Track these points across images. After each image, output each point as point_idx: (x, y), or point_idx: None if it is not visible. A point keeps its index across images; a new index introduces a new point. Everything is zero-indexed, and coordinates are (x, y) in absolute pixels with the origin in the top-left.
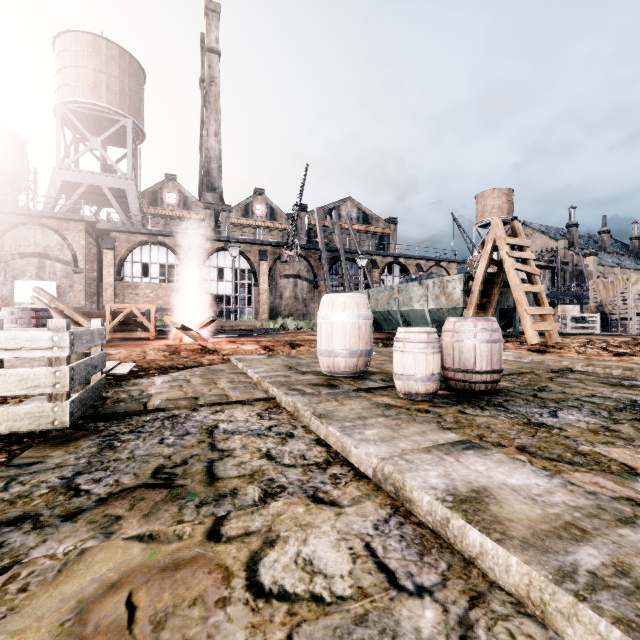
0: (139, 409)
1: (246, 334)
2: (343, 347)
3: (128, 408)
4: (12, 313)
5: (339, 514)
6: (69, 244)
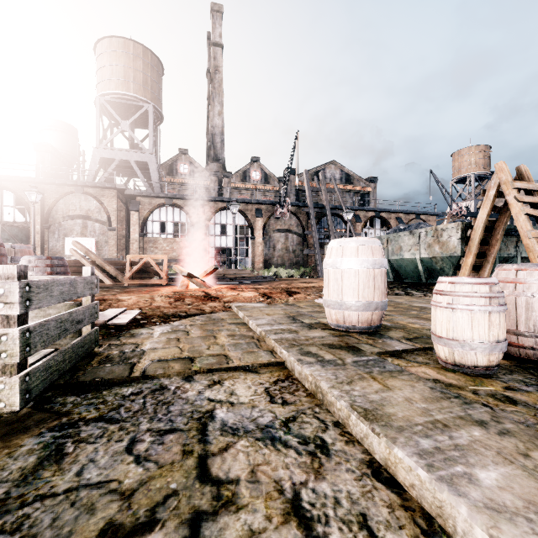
0: (122, 376)
1: (245, 281)
2: (355, 298)
3: (111, 373)
4: (29, 261)
5: None
6: (105, 207)
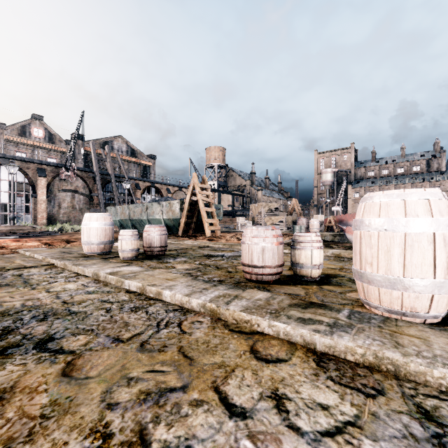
0: None
1: (27, 236)
2: (96, 240)
3: None
4: None
5: (76, 282)
6: None
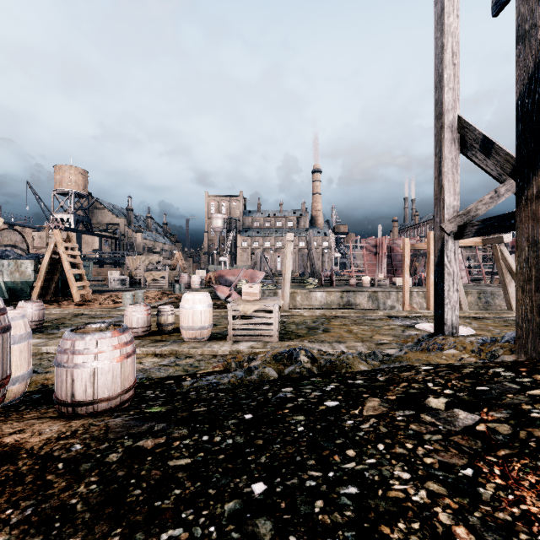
0: None
1: None
2: None
3: None
4: None
5: None
6: None
